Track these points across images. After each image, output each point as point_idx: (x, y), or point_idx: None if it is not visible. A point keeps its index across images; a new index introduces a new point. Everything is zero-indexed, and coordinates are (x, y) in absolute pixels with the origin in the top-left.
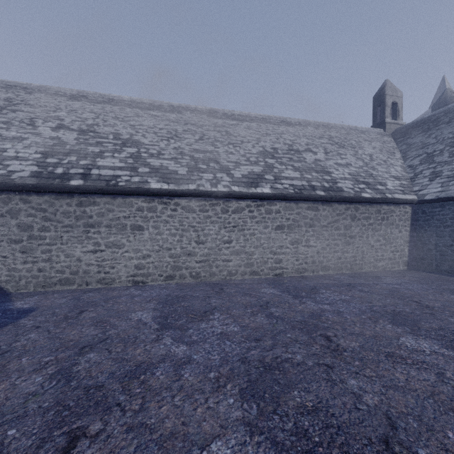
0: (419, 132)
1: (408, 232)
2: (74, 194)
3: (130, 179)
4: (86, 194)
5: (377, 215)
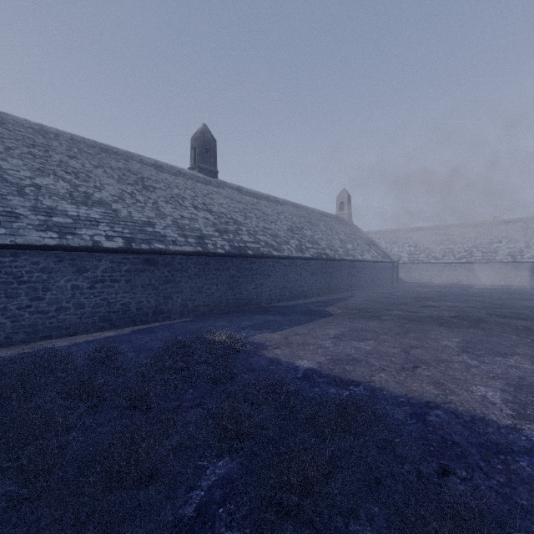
0: None
1: (530, 272)
2: (415, 264)
3: (426, 260)
4: (417, 264)
5: (512, 267)
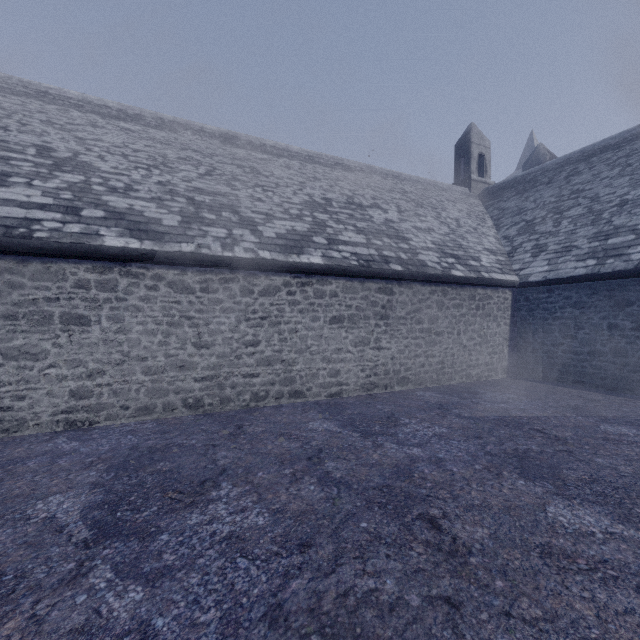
0: (513, 194)
1: (508, 326)
2: None
3: (62, 227)
4: None
5: (471, 302)
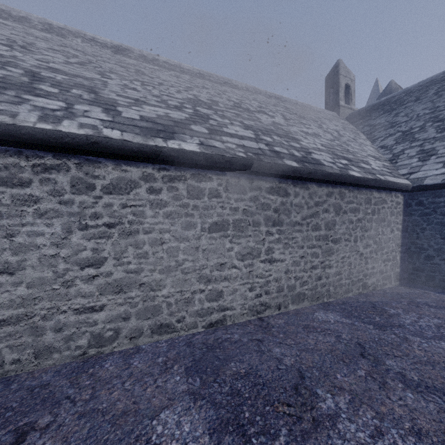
0: (381, 113)
1: (400, 231)
2: None
3: None
4: None
5: (367, 206)
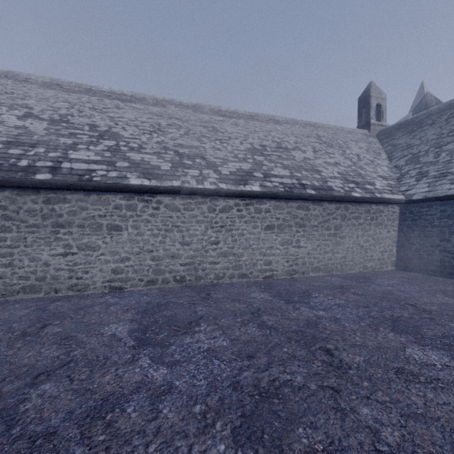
0: (403, 133)
1: (396, 232)
2: (41, 189)
3: (107, 173)
4: (55, 189)
5: (367, 215)
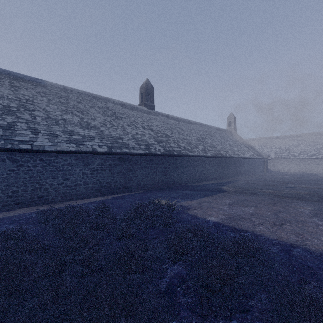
0: None
1: None
2: (279, 159)
3: (287, 157)
4: (281, 159)
5: None
